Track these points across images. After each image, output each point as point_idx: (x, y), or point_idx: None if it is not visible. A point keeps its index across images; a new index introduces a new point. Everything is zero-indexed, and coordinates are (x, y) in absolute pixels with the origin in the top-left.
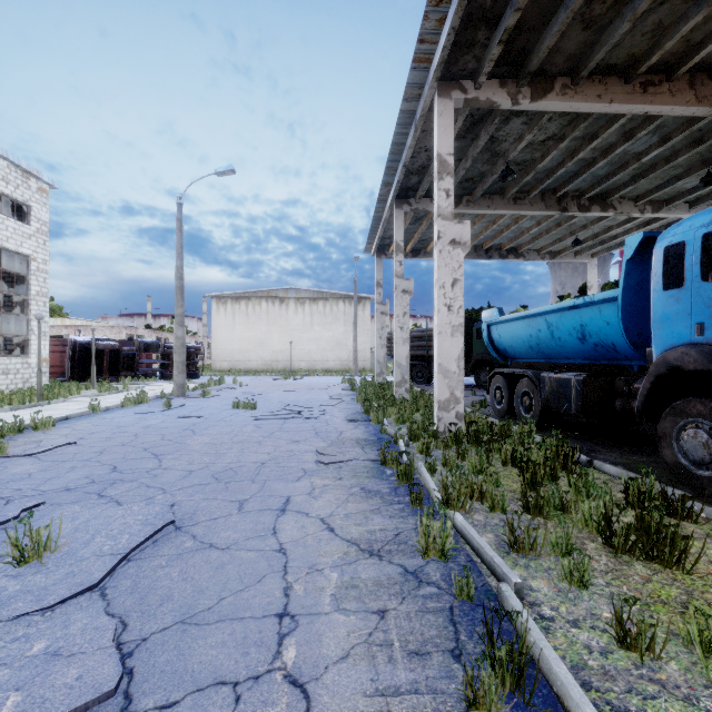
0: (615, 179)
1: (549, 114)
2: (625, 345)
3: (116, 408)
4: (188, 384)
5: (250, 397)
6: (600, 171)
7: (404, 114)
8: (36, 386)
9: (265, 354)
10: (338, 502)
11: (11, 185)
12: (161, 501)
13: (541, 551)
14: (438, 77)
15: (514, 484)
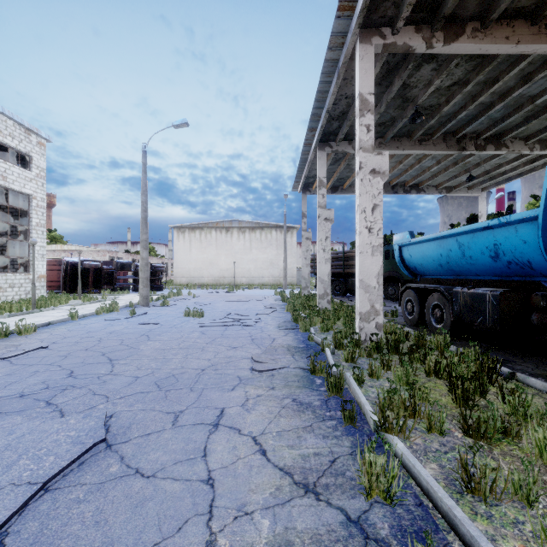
0: (510, 120)
1: (457, 58)
2: (543, 262)
3: (91, 315)
4: (153, 295)
5: (200, 307)
6: (496, 114)
7: (328, 62)
8: (36, 297)
9: (214, 272)
10: (271, 416)
11: (16, 139)
12: (98, 413)
13: (502, 495)
14: (361, 23)
15: (442, 398)
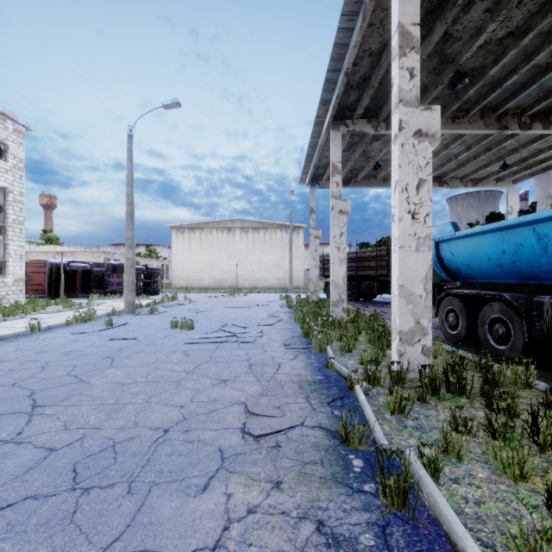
0: None
1: None
2: None
3: (60, 327)
4: (146, 300)
5: (194, 314)
6: (550, 82)
7: None
8: (12, 302)
9: (215, 274)
10: None
11: None
12: None
13: None
14: None
15: None
